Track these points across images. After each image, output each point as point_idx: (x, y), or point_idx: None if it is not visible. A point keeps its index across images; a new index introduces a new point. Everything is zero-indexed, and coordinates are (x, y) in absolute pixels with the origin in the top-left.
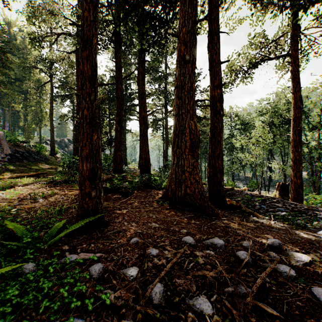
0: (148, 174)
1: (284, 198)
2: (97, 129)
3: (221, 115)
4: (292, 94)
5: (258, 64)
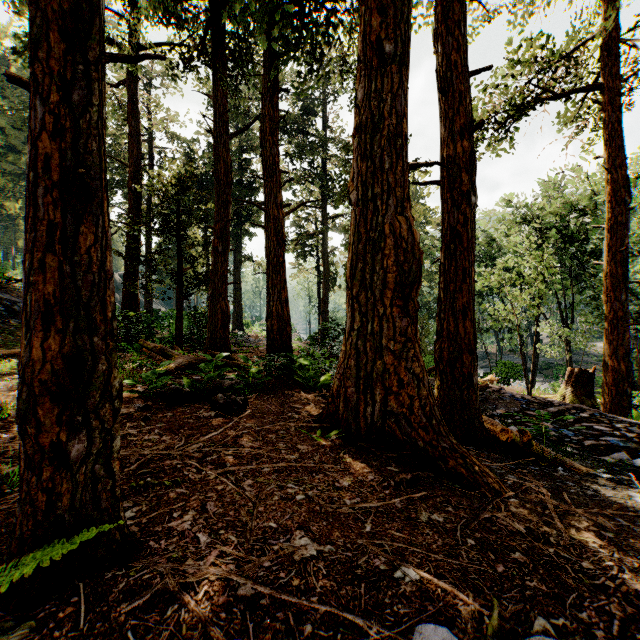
0: (286, 353)
1: (583, 403)
2: (95, 209)
3: (471, 206)
4: (607, 174)
5: (529, 108)
